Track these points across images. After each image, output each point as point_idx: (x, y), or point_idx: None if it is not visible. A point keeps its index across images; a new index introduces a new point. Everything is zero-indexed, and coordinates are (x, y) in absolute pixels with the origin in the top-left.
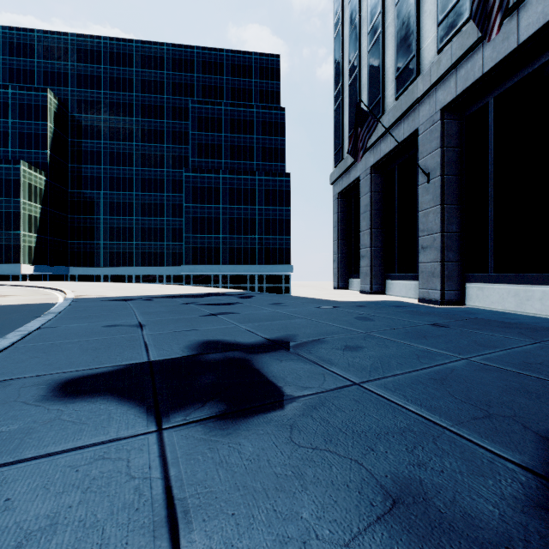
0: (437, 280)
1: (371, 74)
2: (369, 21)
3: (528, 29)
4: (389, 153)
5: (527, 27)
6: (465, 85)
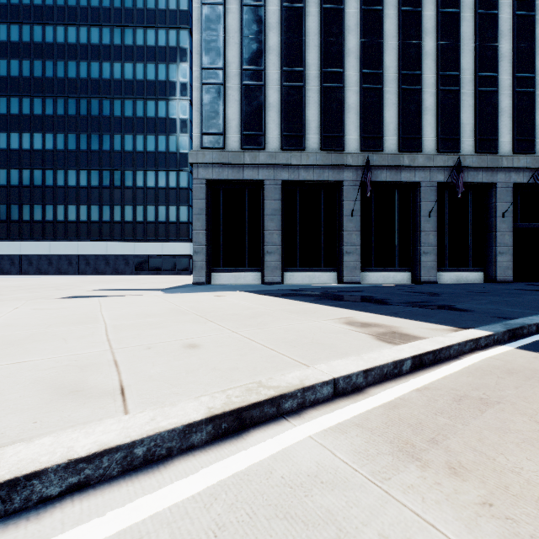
0: (358, 271)
1: (288, 106)
2: (285, 61)
3: (404, 179)
4: (308, 180)
5: (404, 177)
6: (377, 179)
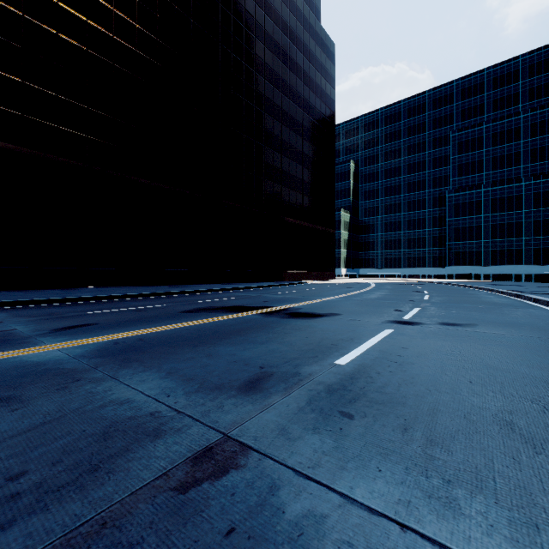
0: None
1: None
2: None
3: None
4: None
5: None
6: None
